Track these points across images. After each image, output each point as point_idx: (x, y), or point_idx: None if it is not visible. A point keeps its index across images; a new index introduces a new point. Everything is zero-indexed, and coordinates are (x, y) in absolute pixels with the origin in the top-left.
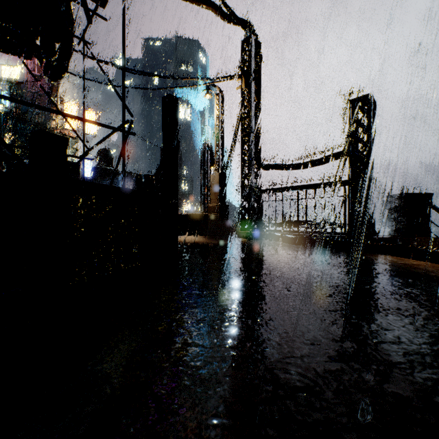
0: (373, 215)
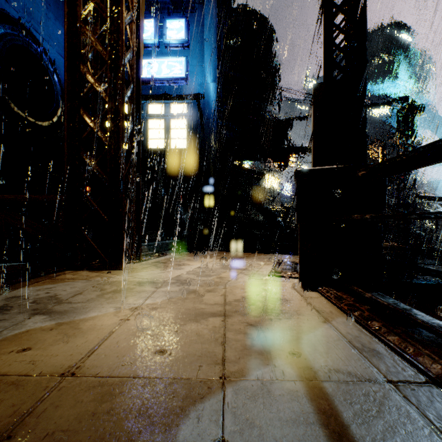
0: None
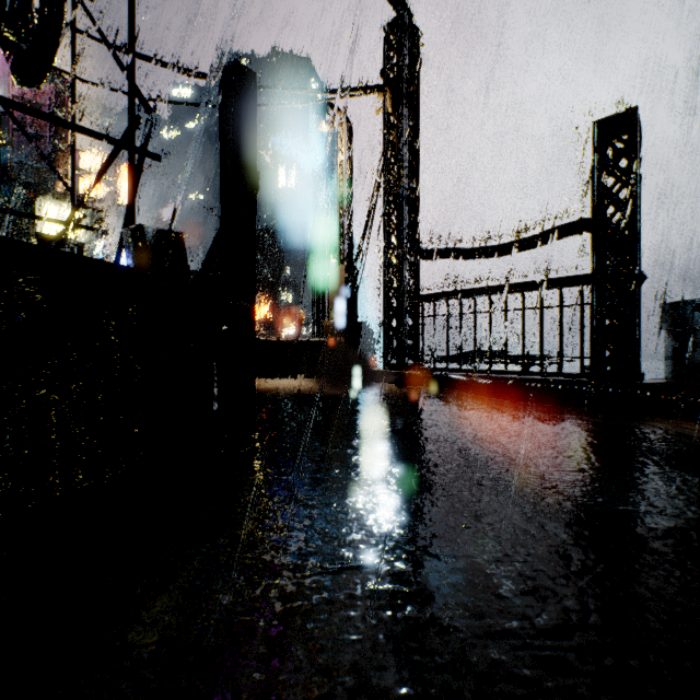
0: (638, 340)
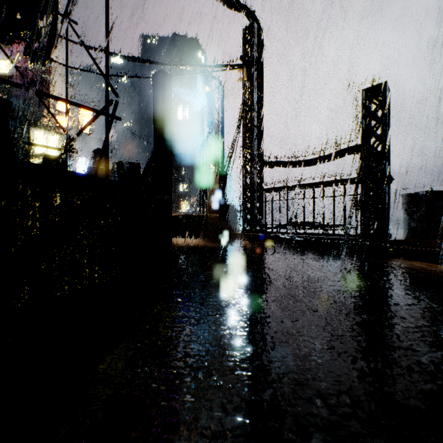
0: (388, 215)
